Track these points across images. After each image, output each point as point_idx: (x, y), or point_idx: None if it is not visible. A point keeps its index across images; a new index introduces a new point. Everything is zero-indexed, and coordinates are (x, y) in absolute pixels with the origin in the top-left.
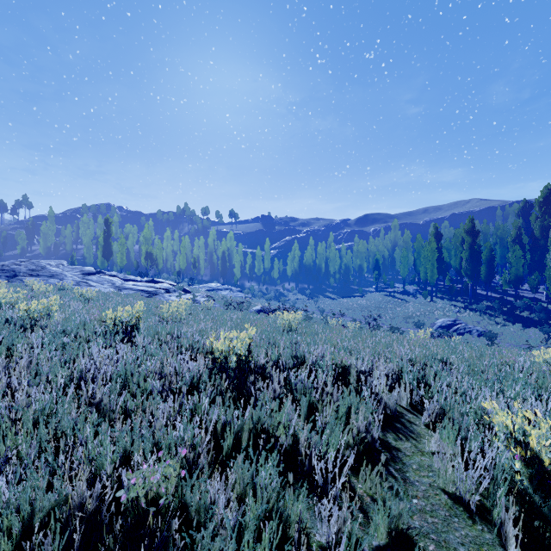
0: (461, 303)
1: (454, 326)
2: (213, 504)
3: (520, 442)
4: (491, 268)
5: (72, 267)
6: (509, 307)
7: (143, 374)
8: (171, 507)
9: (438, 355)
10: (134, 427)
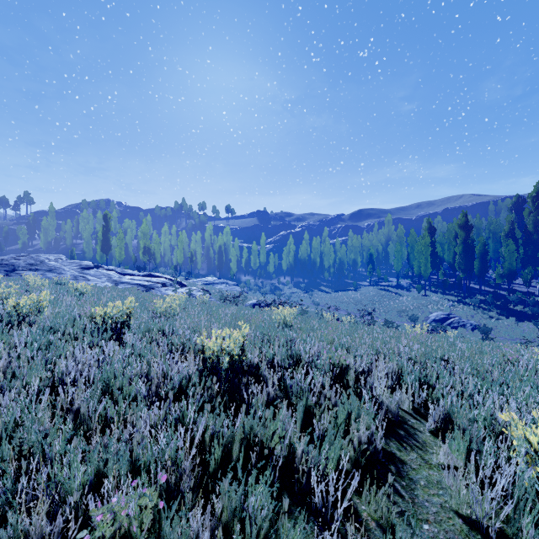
0: (455, 297)
1: (447, 320)
2: (196, 536)
3: None
4: (484, 262)
5: (71, 261)
6: (502, 301)
7: (127, 377)
8: None
9: (439, 353)
10: (109, 443)
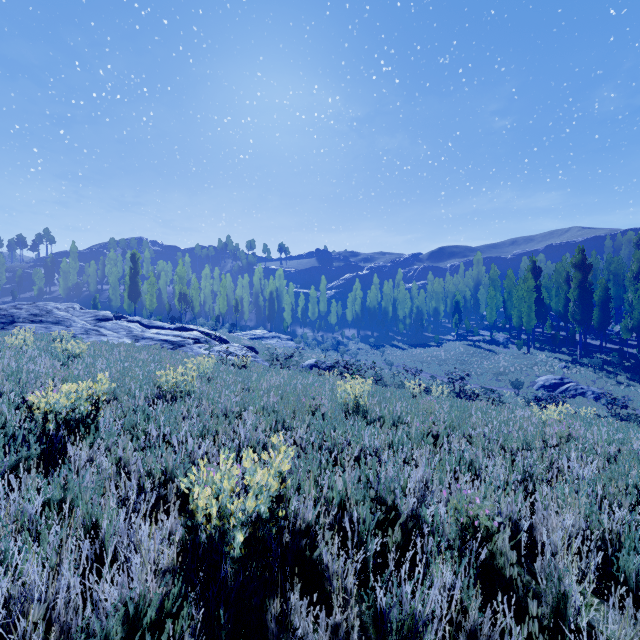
0: (568, 356)
1: (561, 386)
2: None
3: None
4: (606, 311)
5: (85, 311)
6: (634, 362)
7: None
8: None
9: (639, 479)
10: None
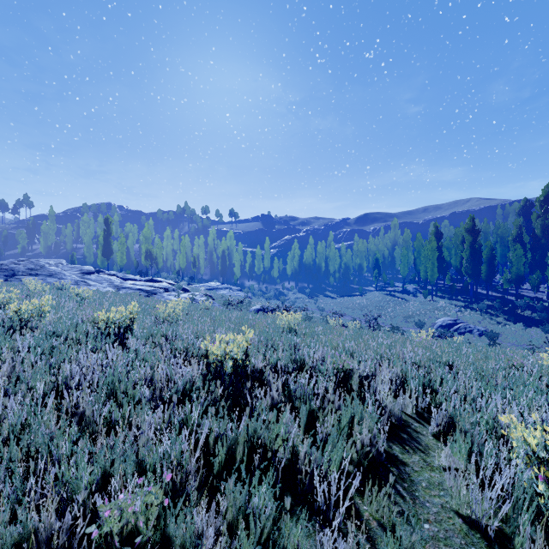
0: (462, 302)
1: (454, 326)
2: (201, 534)
3: (543, 461)
4: (491, 267)
5: (71, 266)
6: (510, 307)
7: (131, 381)
8: (148, 548)
9: (443, 358)
10: (115, 444)
